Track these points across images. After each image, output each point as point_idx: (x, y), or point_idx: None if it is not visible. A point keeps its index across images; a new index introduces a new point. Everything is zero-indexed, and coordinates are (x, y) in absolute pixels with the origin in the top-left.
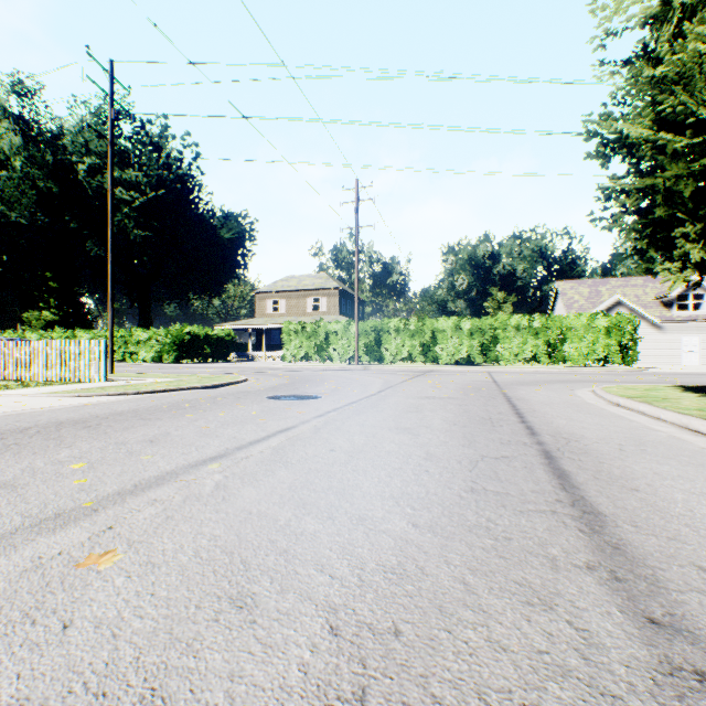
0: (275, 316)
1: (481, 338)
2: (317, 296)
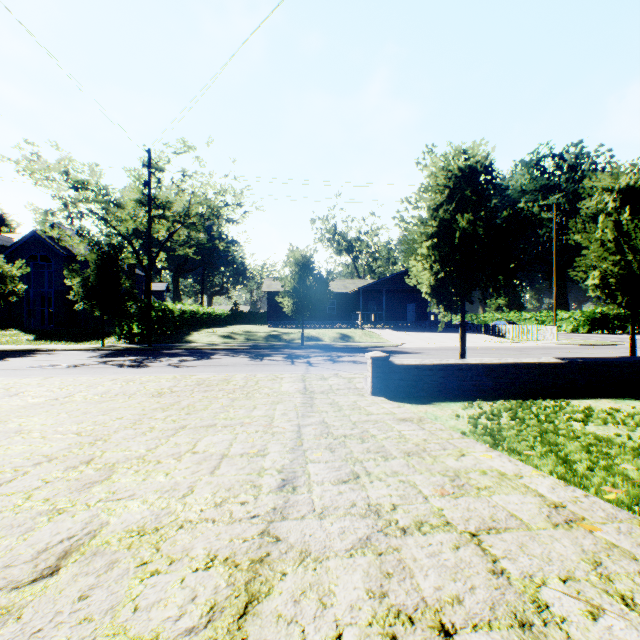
0: None
1: None
2: None
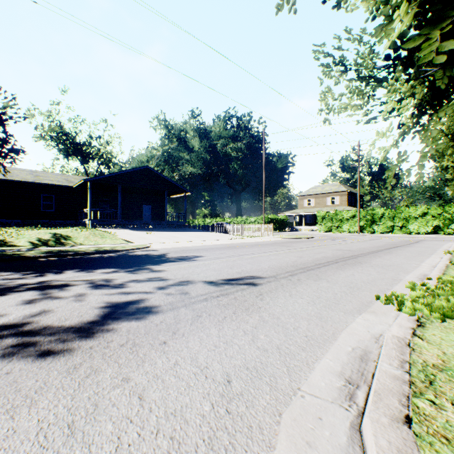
0: (308, 207)
1: (440, 219)
2: (332, 196)
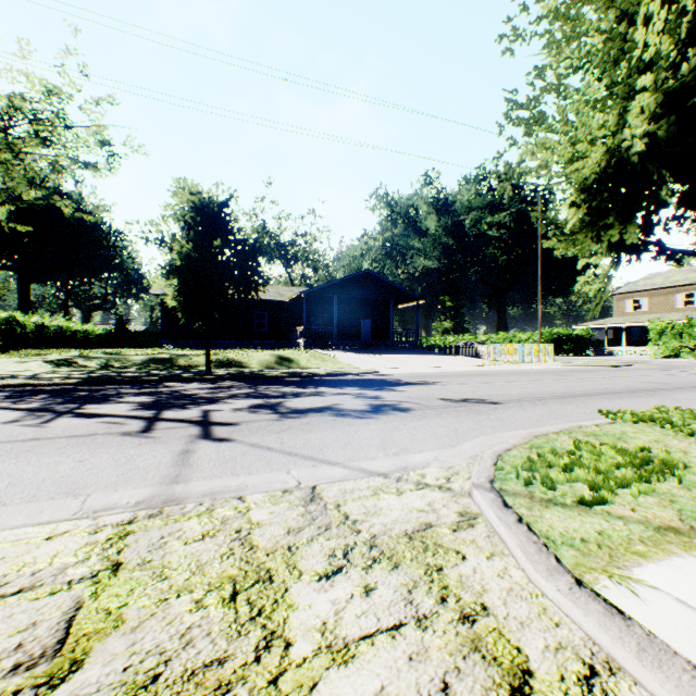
0: (634, 314)
1: None
2: (688, 291)
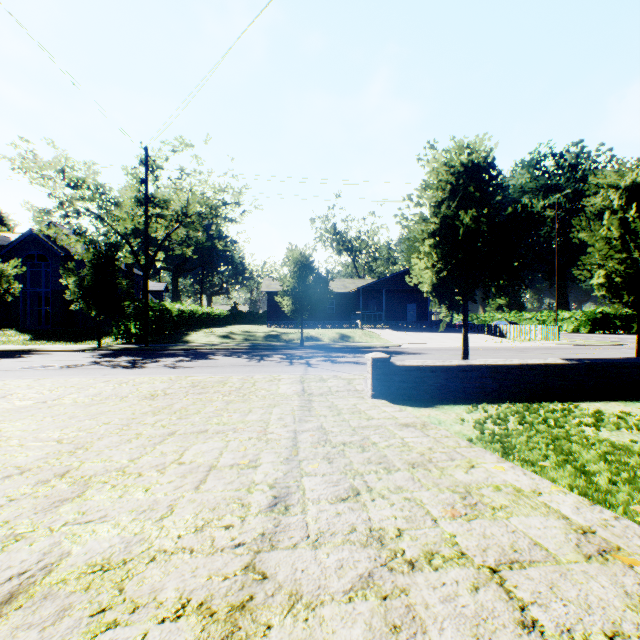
0: None
1: None
2: None
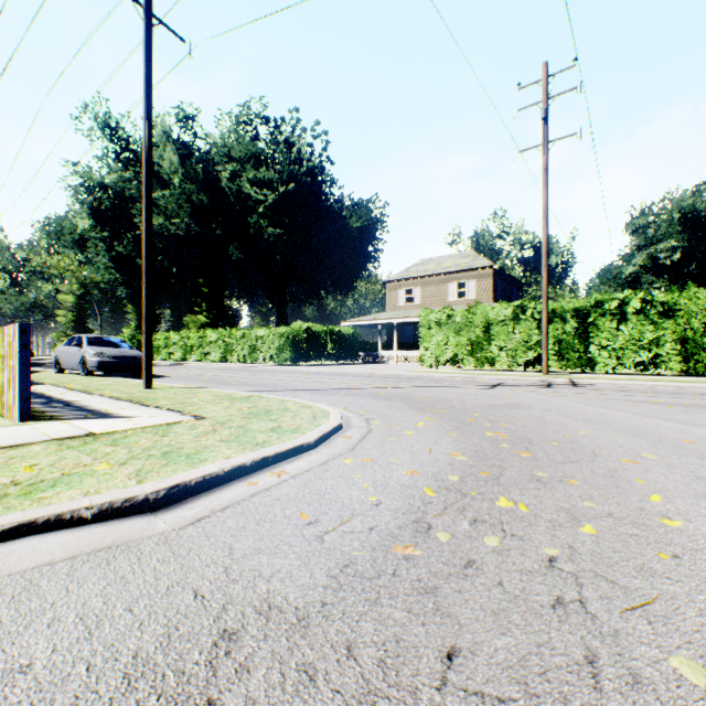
0: (407, 308)
1: None
2: (461, 279)
